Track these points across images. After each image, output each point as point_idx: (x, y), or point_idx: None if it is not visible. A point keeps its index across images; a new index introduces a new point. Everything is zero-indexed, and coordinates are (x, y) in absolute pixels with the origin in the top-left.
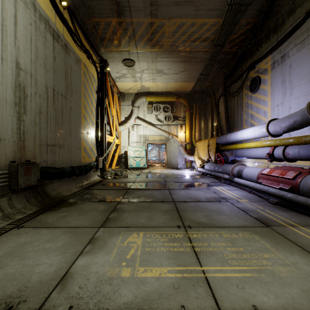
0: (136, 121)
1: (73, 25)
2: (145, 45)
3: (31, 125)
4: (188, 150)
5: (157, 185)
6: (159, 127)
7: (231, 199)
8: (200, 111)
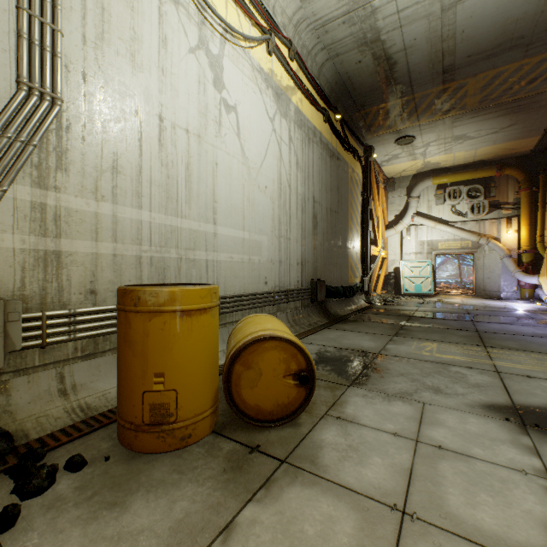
0: (415, 219)
1: (343, 132)
2: (433, 114)
3: (319, 247)
4: (526, 264)
5: (453, 316)
6: (458, 225)
7: None
8: None
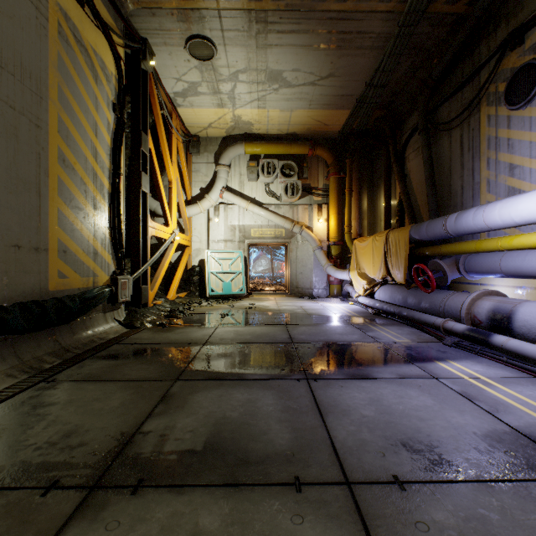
0: (224, 196)
1: None
2: None
3: None
4: (335, 258)
5: (270, 355)
6: (272, 208)
7: None
8: (360, 174)
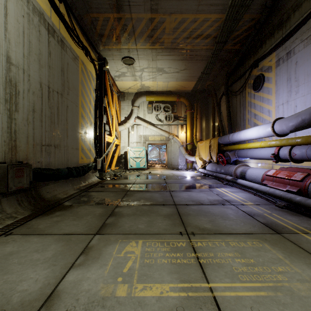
0: (136, 121)
1: (70, 20)
2: (145, 42)
3: (24, 123)
4: (189, 150)
5: (158, 186)
6: (159, 127)
7: (235, 202)
8: (201, 110)
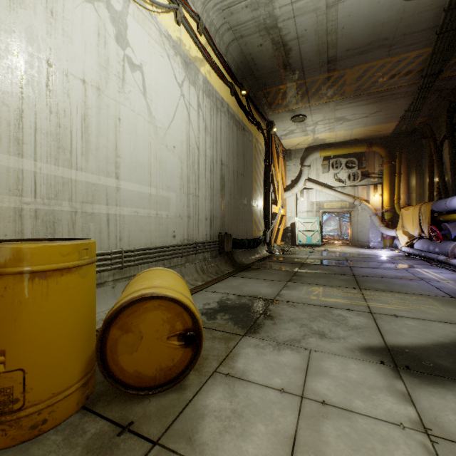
0: (307, 184)
1: (248, 106)
2: (320, 98)
3: (227, 205)
4: (387, 221)
5: (336, 262)
6: (339, 189)
7: (429, 279)
8: (408, 161)
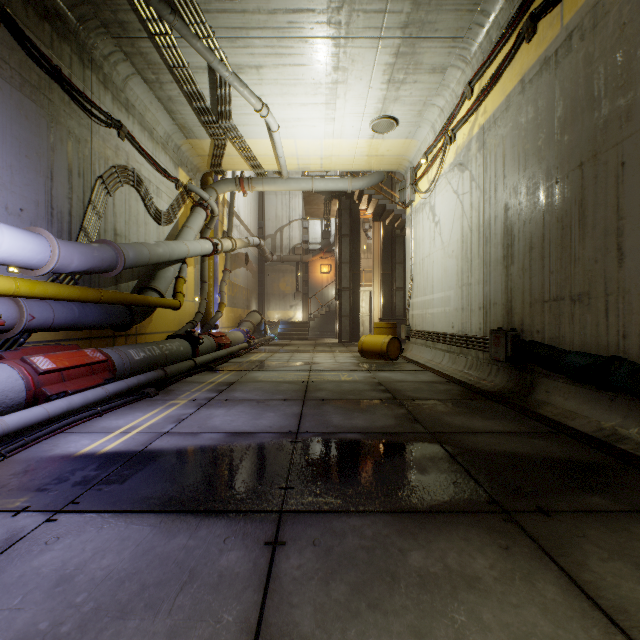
0: None
1: None
2: None
3: (519, 275)
4: None
5: (337, 464)
6: None
7: (197, 402)
8: None
